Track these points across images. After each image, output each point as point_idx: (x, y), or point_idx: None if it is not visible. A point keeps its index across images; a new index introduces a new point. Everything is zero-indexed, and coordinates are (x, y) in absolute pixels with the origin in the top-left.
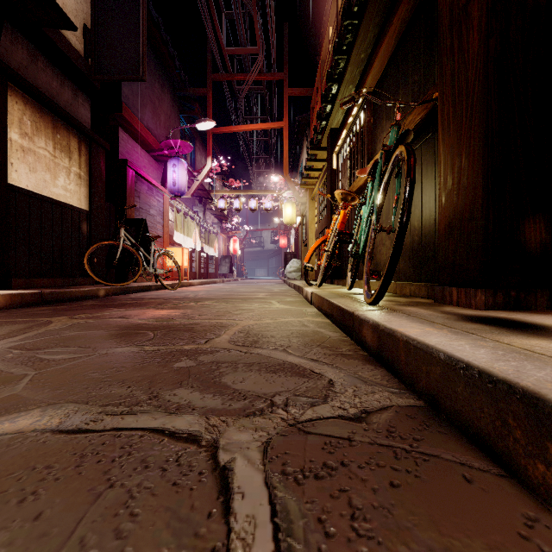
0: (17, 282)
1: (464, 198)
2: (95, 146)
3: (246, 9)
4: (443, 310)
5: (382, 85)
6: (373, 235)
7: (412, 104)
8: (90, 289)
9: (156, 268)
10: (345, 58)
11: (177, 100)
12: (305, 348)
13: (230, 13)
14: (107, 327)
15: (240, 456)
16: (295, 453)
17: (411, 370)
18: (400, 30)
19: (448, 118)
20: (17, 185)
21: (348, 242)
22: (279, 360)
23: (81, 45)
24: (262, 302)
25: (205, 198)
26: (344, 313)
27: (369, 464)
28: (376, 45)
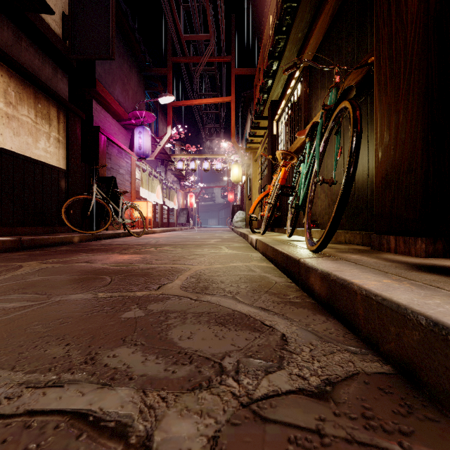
0: (2, 230)
1: (402, 152)
2: (72, 115)
3: (200, 2)
4: (386, 258)
5: (317, 59)
6: (313, 188)
7: (349, 68)
8: (65, 236)
9: (124, 218)
10: (284, 38)
11: (143, 79)
12: (254, 294)
13: (187, 5)
14: (70, 272)
15: None
16: None
17: (374, 328)
18: (334, 9)
19: (385, 78)
20: (2, 146)
21: (289, 195)
22: (228, 309)
23: (60, 29)
24: (213, 247)
25: (166, 161)
26: (289, 260)
27: None
28: (312, 25)
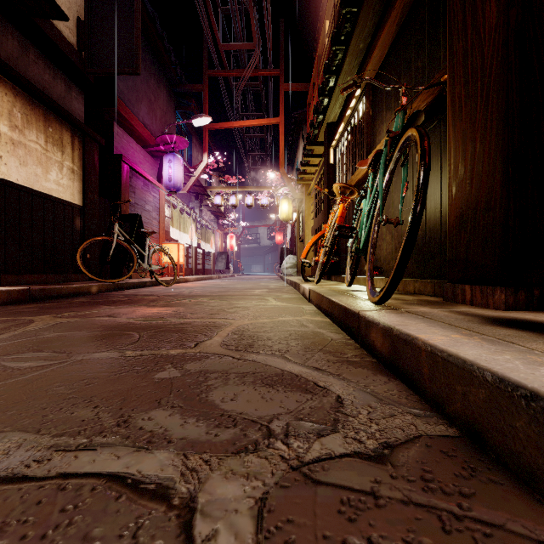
0: (6, 278)
1: (479, 187)
2: (89, 140)
3: (242, 4)
4: (459, 311)
5: (382, 75)
6: (377, 229)
7: (419, 88)
8: (81, 285)
9: (151, 264)
10: (343, 49)
11: (173, 96)
12: (306, 353)
13: (226, 8)
14: (91, 327)
15: (224, 527)
16: (301, 520)
17: (439, 388)
18: (402, 15)
19: (460, 101)
20: (7, 178)
21: (348, 237)
22: (276, 368)
23: (74, 37)
24: (258, 299)
25: (202, 195)
26: (347, 313)
27: (409, 543)
28: (376, 34)
